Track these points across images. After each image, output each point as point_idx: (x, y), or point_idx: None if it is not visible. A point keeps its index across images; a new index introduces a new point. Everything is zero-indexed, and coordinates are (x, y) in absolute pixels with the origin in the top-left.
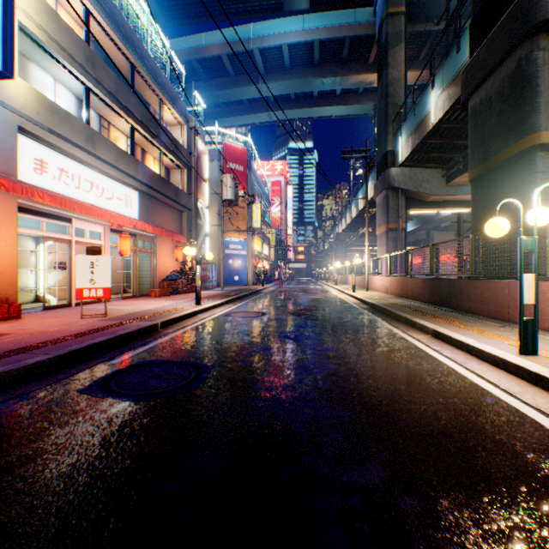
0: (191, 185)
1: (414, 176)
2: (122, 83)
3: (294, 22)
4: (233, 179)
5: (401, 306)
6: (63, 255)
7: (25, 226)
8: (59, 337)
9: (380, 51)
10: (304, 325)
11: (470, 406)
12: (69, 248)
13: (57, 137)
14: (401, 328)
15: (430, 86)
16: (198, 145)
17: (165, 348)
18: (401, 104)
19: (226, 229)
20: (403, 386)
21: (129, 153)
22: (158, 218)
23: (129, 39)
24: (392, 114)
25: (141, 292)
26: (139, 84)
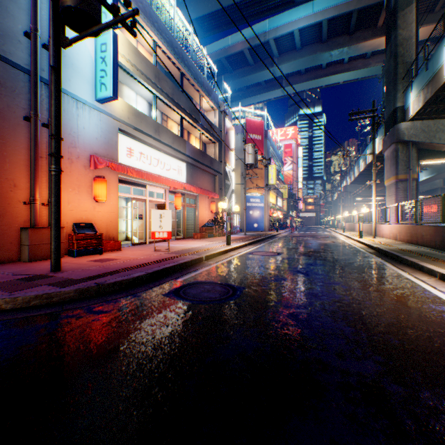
0: (221, 155)
1: (427, 128)
2: (175, 88)
3: (304, 9)
4: (253, 147)
5: (408, 252)
6: (140, 209)
7: (120, 191)
8: (146, 262)
9: (388, 15)
10: (313, 264)
11: None
12: (145, 205)
13: (139, 132)
14: (407, 271)
15: (444, 39)
16: (226, 123)
17: (209, 274)
18: (412, 61)
19: (247, 187)
20: (402, 315)
21: (180, 136)
22: (198, 181)
23: (180, 55)
24: (401, 72)
25: (187, 235)
26: (186, 86)
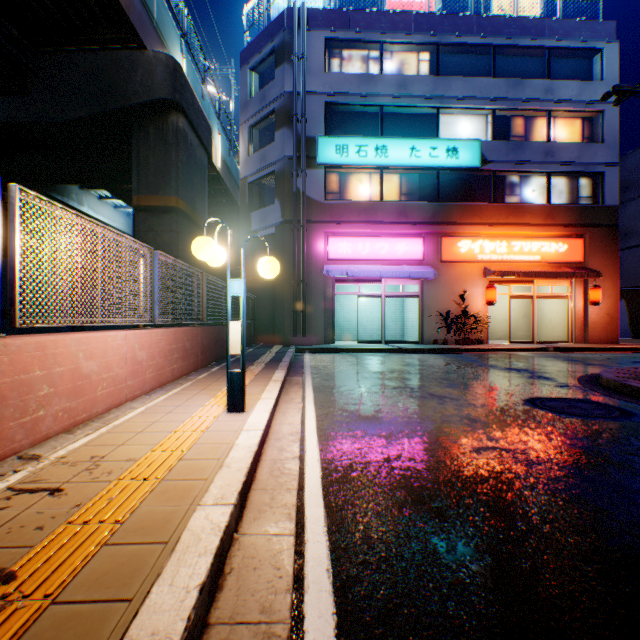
0: None
1: None
2: None
3: None
4: None
5: None
6: None
7: None
8: None
9: None
10: None
11: (340, 402)
12: None
13: None
14: None
15: None
16: None
17: None
18: None
19: None
20: (376, 409)
21: None
22: None
23: None
24: None
25: None
26: None
